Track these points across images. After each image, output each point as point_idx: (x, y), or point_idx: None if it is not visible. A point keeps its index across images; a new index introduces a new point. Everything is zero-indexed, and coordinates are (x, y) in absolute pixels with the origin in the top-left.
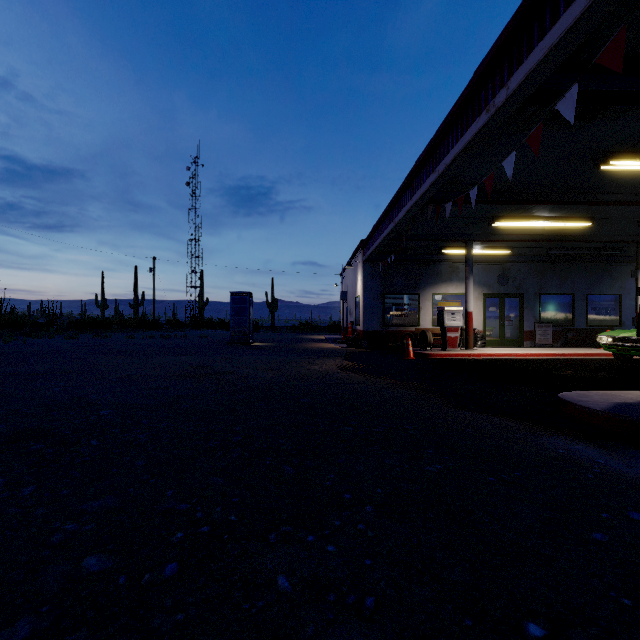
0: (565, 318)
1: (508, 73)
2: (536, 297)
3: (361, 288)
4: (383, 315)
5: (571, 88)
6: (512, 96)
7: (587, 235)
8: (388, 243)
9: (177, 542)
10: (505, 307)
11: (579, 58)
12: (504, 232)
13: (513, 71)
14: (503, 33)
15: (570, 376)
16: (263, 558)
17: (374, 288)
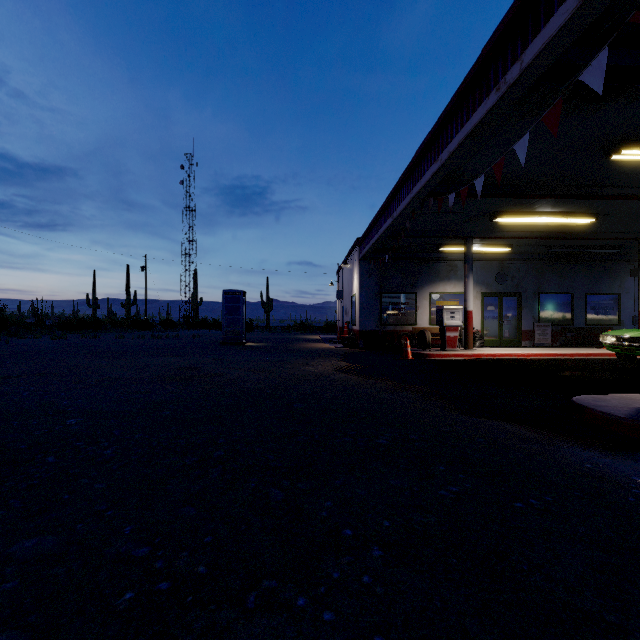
0: (564, 317)
1: (522, 46)
2: (535, 296)
3: (357, 287)
4: (380, 314)
5: (597, 56)
6: (526, 71)
7: (589, 232)
8: (385, 240)
9: (123, 609)
10: (504, 306)
11: (601, 28)
12: (504, 229)
13: (528, 43)
14: (517, 1)
15: (577, 377)
16: (235, 638)
17: (371, 287)
